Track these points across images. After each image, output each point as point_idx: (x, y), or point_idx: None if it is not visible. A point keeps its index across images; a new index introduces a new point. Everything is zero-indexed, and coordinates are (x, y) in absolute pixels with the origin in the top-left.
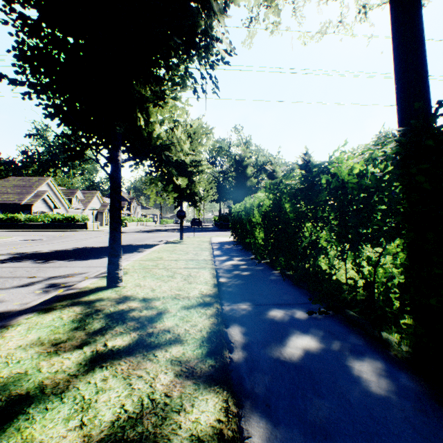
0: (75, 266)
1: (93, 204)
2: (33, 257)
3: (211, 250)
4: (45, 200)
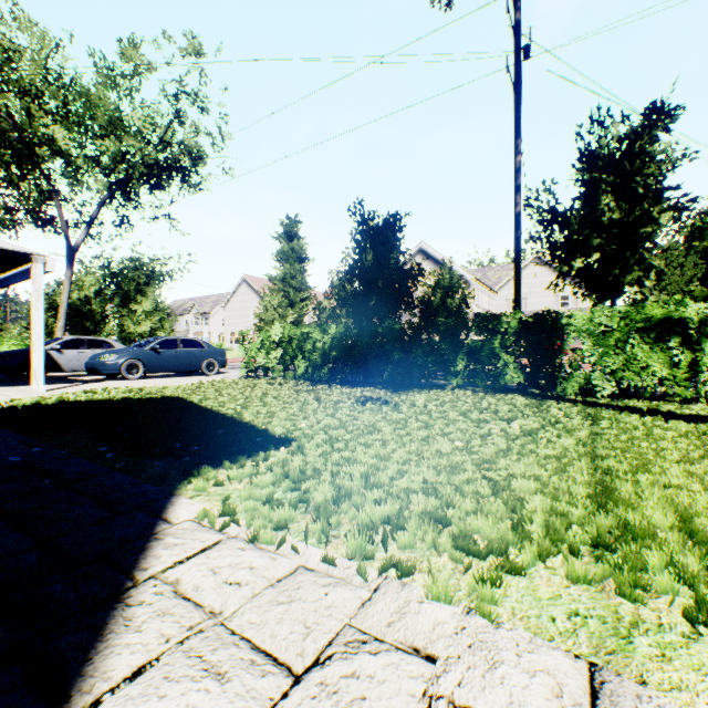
0: None
1: None
2: None
3: None
4: None
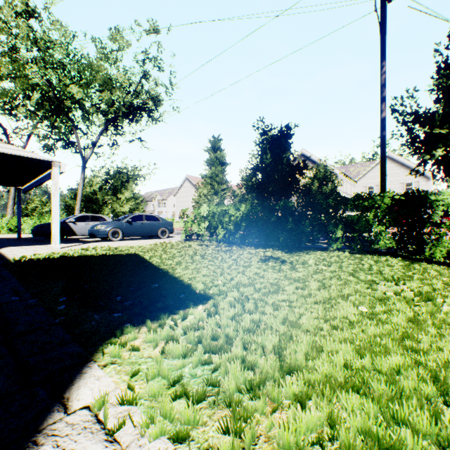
0: None
1: None
2: None
3: None
4: None
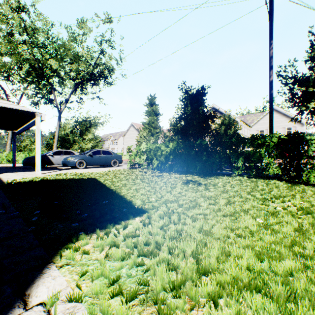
0: None
1: None
2: None
3: None
4: None
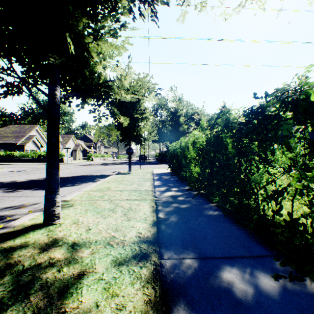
0: (33, 196)
1: (69, 144)
2: (5, 187)
3: (152, 180)
4: (34, 141)
